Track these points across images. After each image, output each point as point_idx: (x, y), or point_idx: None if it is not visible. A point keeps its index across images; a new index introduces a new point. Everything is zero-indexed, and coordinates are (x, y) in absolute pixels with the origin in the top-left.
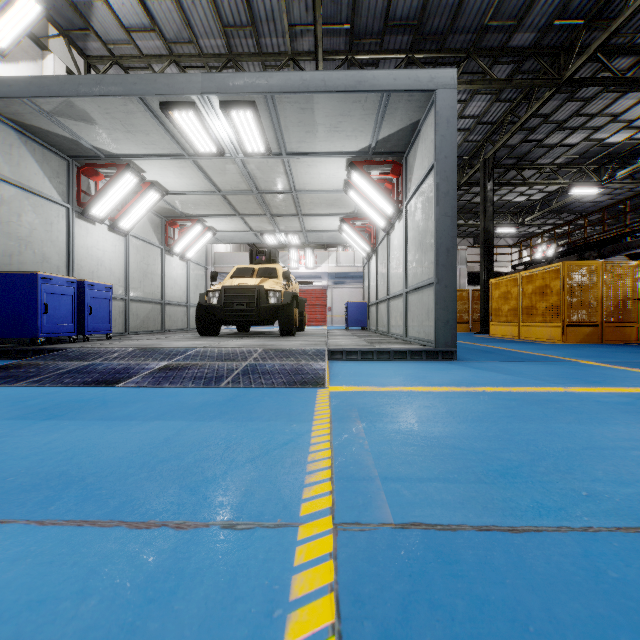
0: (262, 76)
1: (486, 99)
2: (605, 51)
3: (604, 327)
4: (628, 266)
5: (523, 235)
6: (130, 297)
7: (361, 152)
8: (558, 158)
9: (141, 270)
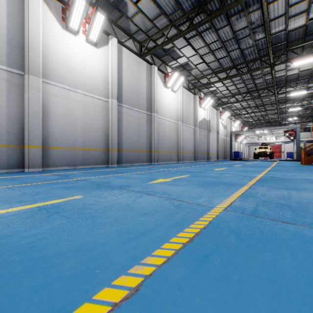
0: (269, 128)
1: None
2: None
3: None
4: None
5: None
6: None
7: (286, 130)
8: None
9: (238, 148)
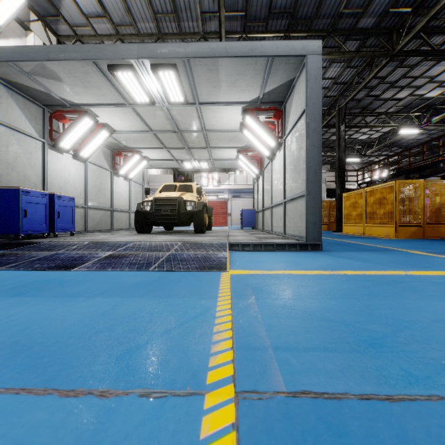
0: (181, 45)
1: (340, 66)
2: (425, 31)
3: (425, 227)
4: (442, 183)
5: (365, 163)
6: (88, 206)
7: (252, 102)
8: (390, 108)
9: (96, 187)
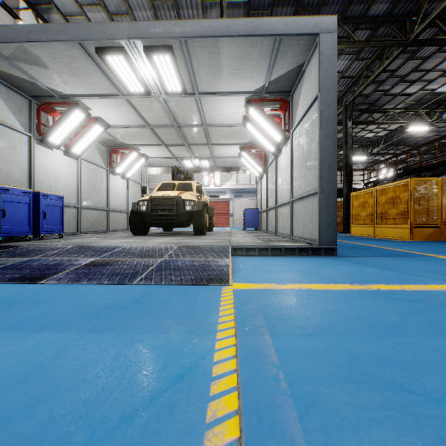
0: (177, 24)
1: (348, 58)
2: (441, 19)
3: (442, 228)
4: None
5: (370, 162)
6: (81, 205)
7: (257, 92)
8: (399, 104)
9: (90, 185)
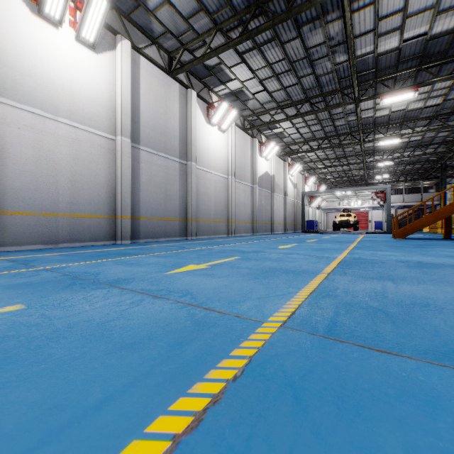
0: (353, 188)
1: (433, 149)
2: None
3: None
4: None
5: None
6: None
7: (374, 191)
8: None
9: (313, 215)
